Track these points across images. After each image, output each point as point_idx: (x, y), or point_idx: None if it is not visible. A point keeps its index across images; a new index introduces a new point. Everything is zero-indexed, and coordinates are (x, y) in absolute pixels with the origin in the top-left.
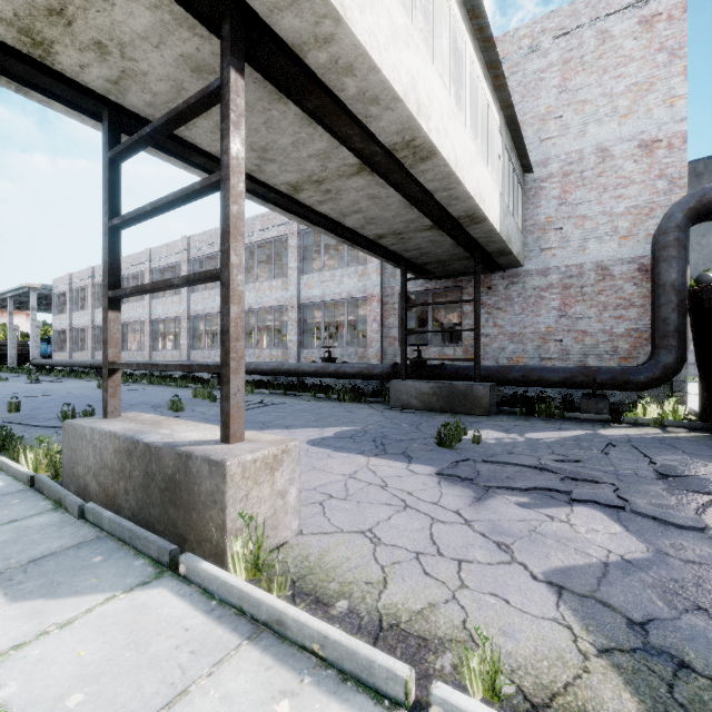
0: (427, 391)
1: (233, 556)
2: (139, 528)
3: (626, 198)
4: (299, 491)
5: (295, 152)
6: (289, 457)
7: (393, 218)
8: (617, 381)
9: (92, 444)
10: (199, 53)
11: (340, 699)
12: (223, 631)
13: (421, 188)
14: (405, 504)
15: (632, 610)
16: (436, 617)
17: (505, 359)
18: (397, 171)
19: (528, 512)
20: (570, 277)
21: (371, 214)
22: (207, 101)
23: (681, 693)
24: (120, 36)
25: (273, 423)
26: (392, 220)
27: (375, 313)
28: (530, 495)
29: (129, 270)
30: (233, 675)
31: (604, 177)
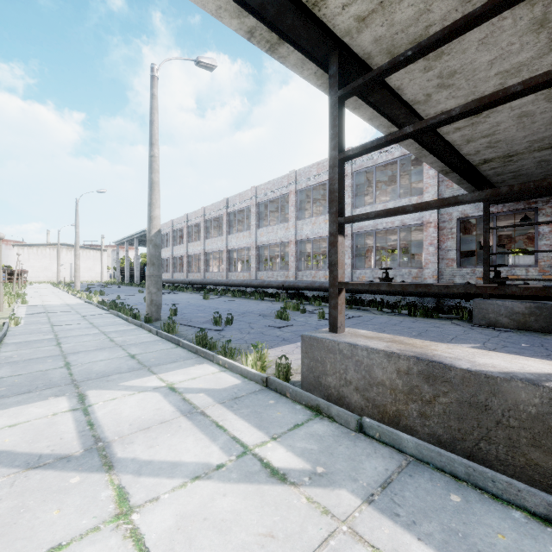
0: (522, 310)
1: None
2: (478, 466)
3: None
4: None
5: (483, 72)
6: None
7: (521, 138)
8: None
9: (354, 359)
10: None
11: None
12: None
13: None
14: None
15: None
16: None
17: None
18: None
19: None
20: None
21: (500, 136)
22: None
23: None
24: None
25: None
26: (517, 141)
27: (431, 237)
28: None
29: (212, 215)
30: None
31: None
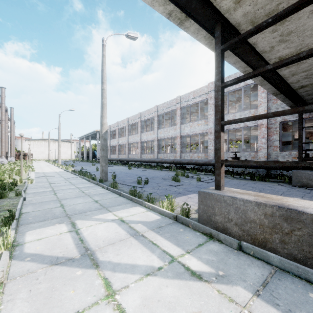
0: None
1: None
2: None
3: None
4: None
5: (309, 31)
6: None
7: None
8: None
9: (234, 206)
10: None
11: None
12: None
13: None
14: None
15: None
16: None
17: None
18: None
19: None
20: None
21: None
22: None
23: None
24: None
25: None
26: None
27: (263, 133)
28: None
29: (132, 122)
30: None
31: None
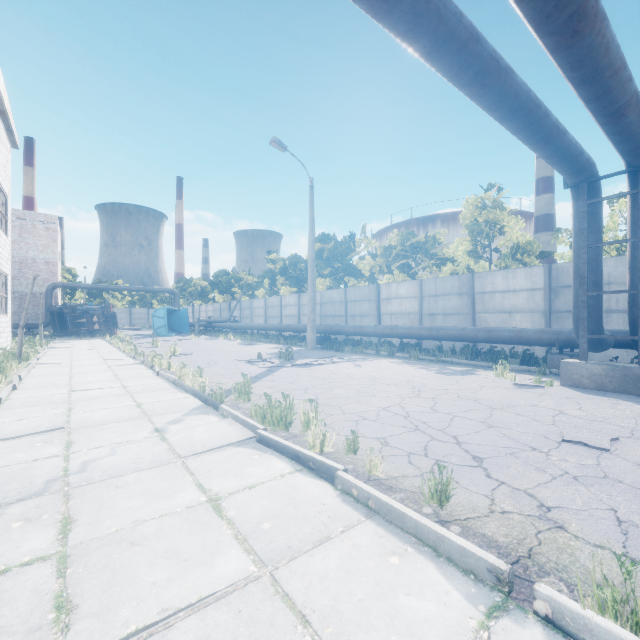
0: None
1: None
2: None
3: (42, 275)
4: None
5: None
6: None
7: None
8: (35, 326)
9: None
10: None
11: None
12: None
13: None
14: None
15: None
16: None
17: None
18: None
19: None
20: (23, 295)
21: None
22: None
23: None
24: None
25: None
26: None
27: None
28: None
29: None
30: None
31: (35, 268)
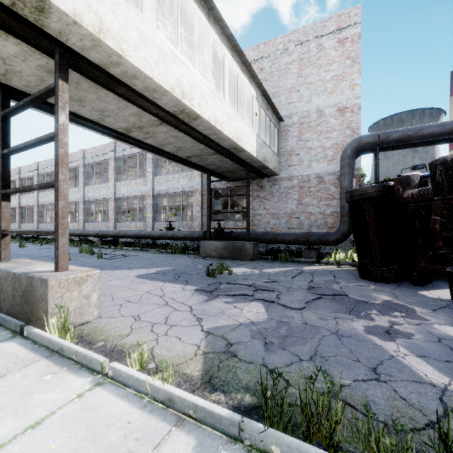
0: (220, 247)
1: (52, 326)
2: (8, 317)
3: (331, 139)
4: (99, 296)
5: (120, 113)
6: (92, 278)
7: (191, 148)
8: (320, 240)
9: None
10: (49, 65)
11: (75, 373)
12: (35, 355)
13: (198, 133)
14: (166, 304)
15: (234, 339)
16: (142, 346)
17: (270, 228)
18: (182, 124)
19: (227, 305)
20: (303, 182)
21: (177, 145)
22: (50, 93)
23: (223, 364)
24: (1, 55)
25: (122, 266)
26: (191, 149)
27: (198, 200)
28: (235, 298)
29: (44, 170)
30: (30, 369)
31: (320, 126)
